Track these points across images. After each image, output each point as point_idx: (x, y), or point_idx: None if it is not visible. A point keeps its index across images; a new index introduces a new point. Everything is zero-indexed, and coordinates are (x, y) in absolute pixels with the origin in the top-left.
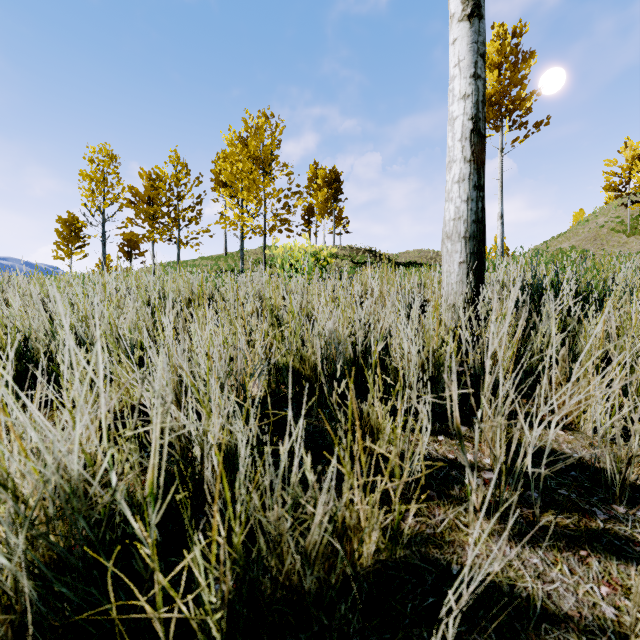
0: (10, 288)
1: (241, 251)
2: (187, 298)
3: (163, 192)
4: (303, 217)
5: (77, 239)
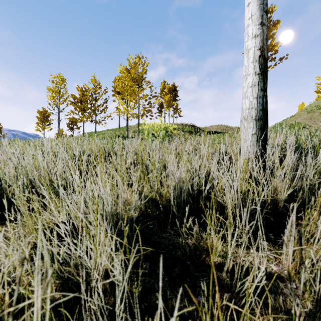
0: (0, 149)
1: (127, 126)
2: (96, 154)
3: (88, 97)
4: (158, 109)
5: (47, 121)
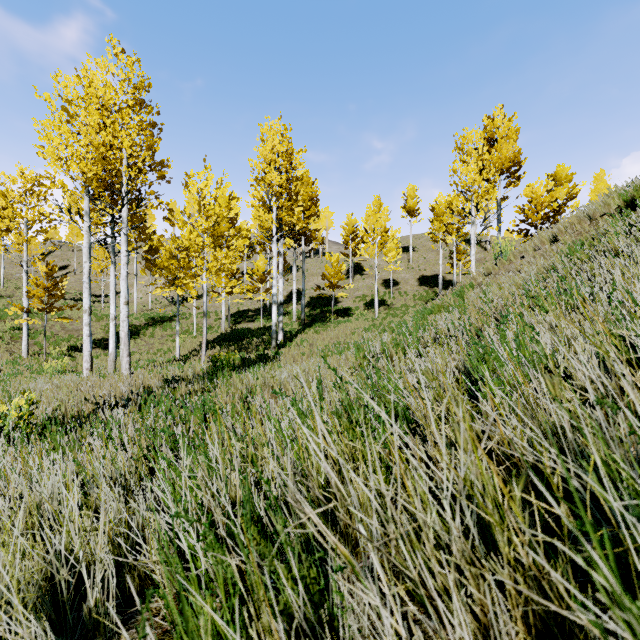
0: None
1: None
2: None
3: None
4: None
5: None
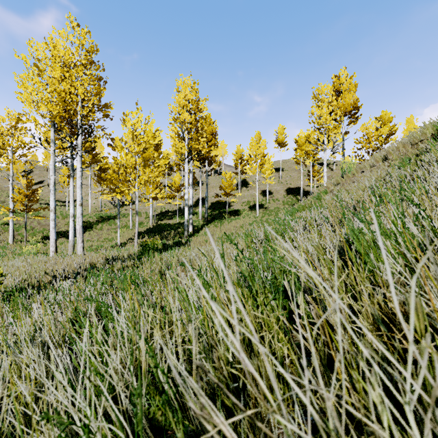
0: None
1: None
2: None
3: None
4: None
5: None
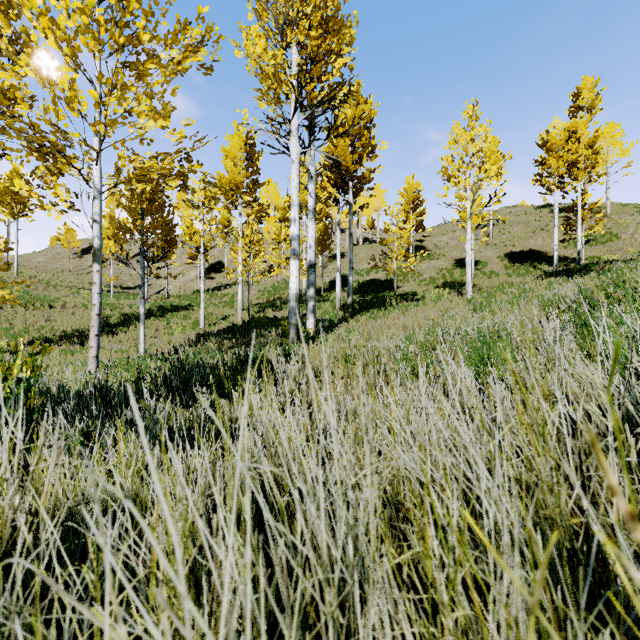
0: None
1: None
2: None
3: None
4: None
5: None
